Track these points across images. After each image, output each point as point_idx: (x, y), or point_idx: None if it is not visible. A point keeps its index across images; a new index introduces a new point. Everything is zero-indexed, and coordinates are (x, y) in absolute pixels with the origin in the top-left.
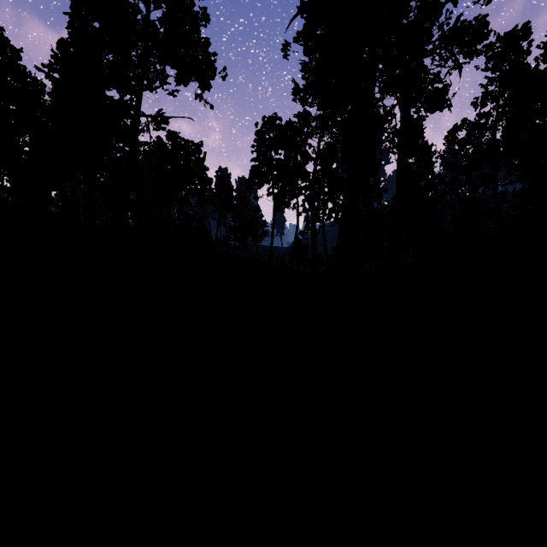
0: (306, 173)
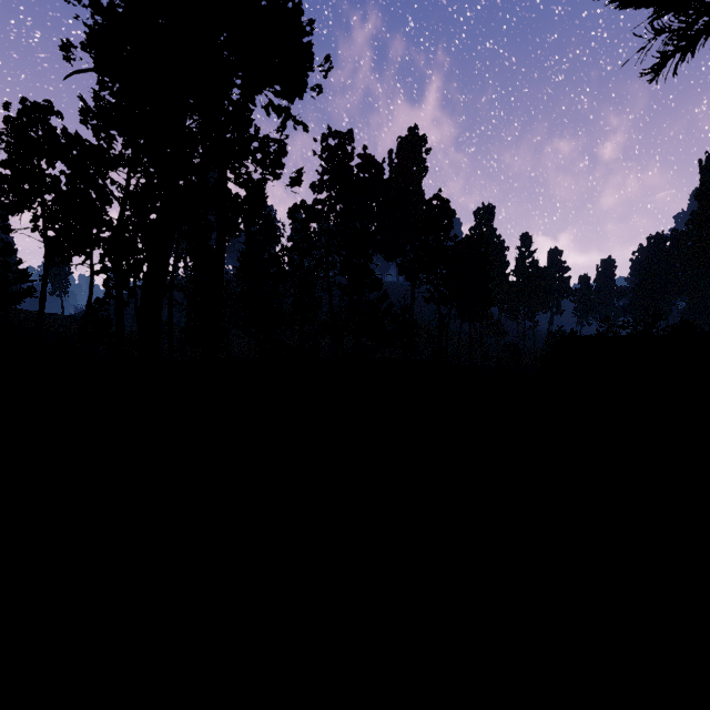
0: (106, 221)
